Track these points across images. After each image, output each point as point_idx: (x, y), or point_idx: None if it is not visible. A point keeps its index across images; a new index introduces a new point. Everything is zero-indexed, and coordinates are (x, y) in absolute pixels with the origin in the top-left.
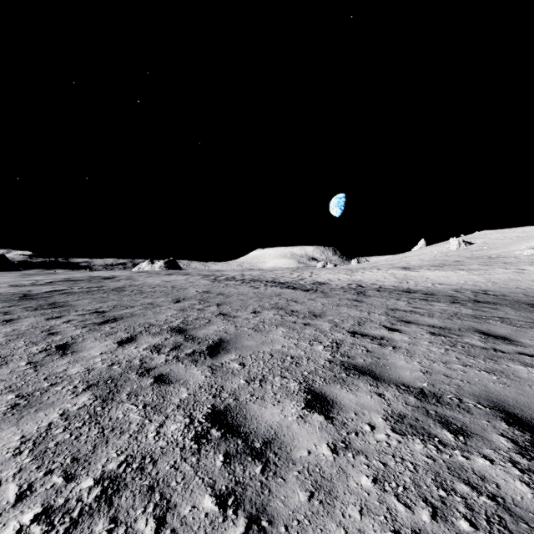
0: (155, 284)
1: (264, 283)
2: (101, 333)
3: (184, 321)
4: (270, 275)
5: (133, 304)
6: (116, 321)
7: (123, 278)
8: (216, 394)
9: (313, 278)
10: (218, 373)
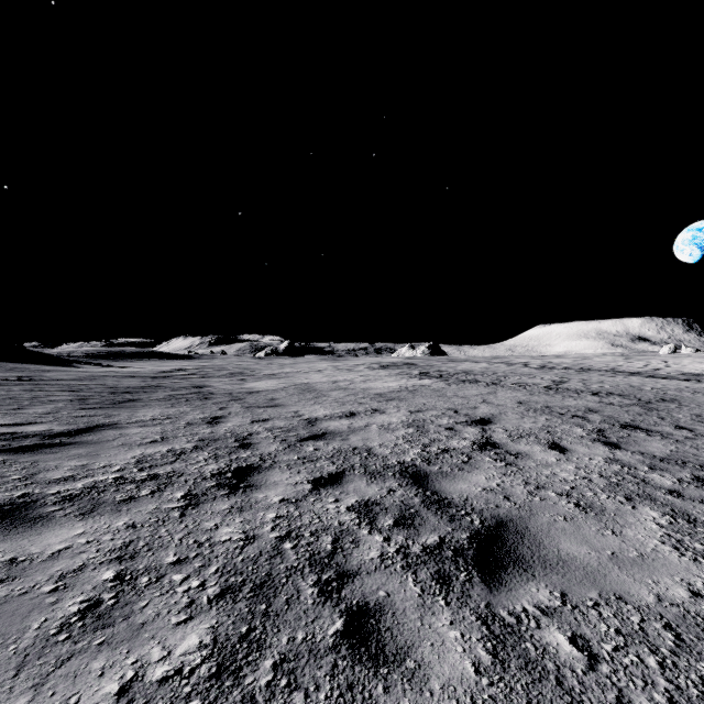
0: (483, 370)
1: (608, 372)
2: (569, 393)
3: (609, 392)
4: (597, 364)
5: (532, 383)
6: (557, 390)
7: (425, 364)
8: (701, 410)
9: (674, 368)
10: (689, 406)
